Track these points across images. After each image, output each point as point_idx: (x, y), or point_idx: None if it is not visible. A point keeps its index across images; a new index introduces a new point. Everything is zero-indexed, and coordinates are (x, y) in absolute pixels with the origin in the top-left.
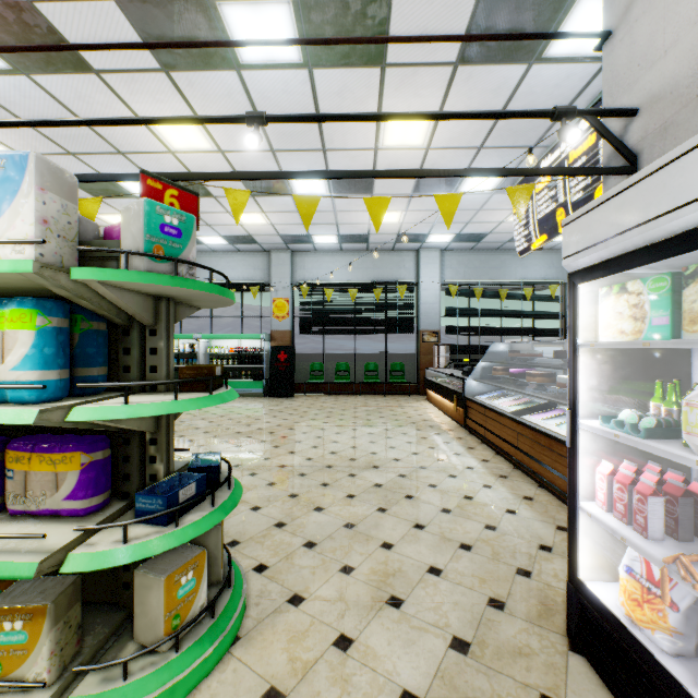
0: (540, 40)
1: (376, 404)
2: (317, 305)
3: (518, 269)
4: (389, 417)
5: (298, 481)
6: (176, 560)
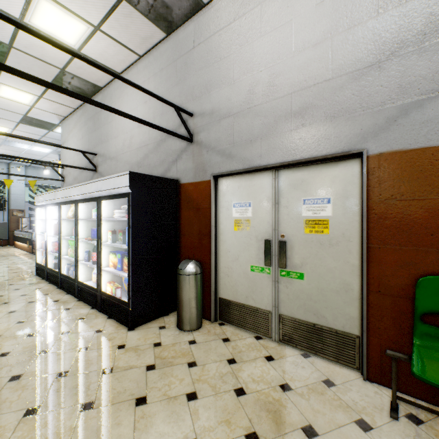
0: (51, 128)
1: None
2: None
3: None
4: None
5: None
6: None
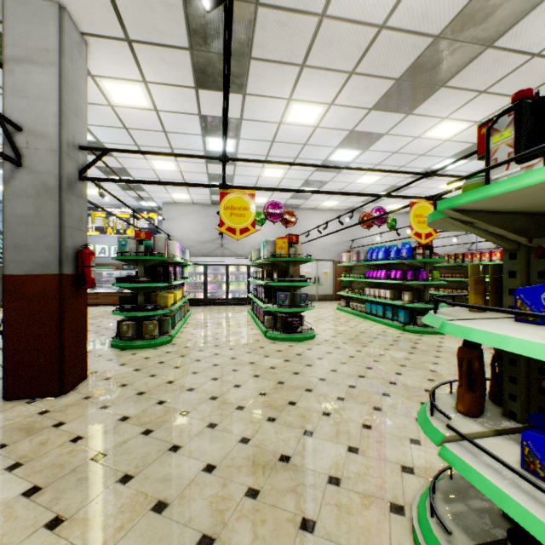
0: (143, 201)
1: None
2: None
3: (0, 223)
4: None
5: None
6: None
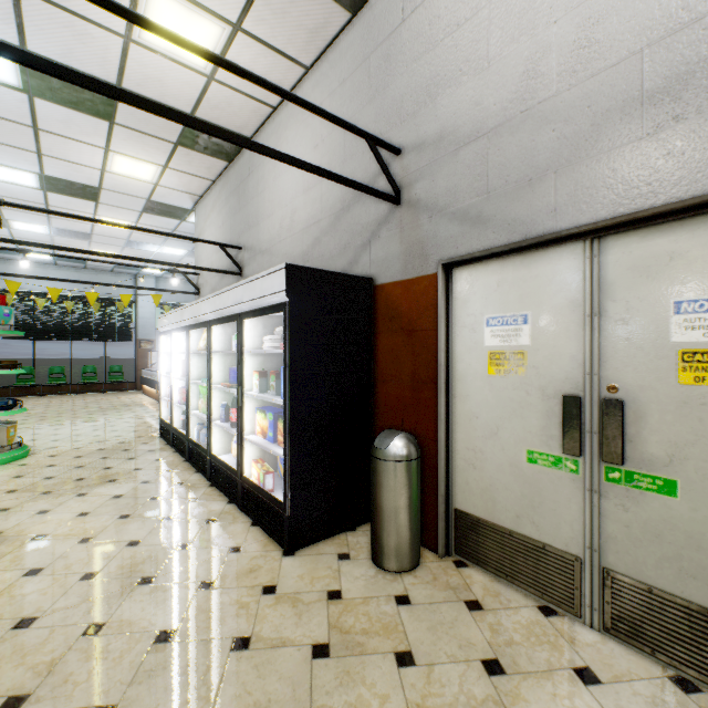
0: (183, 217)
1: (95, 398)
2: (27, 313)
3: None
4: (106, 403)
5: (37, 430)
6: (7, 425)
